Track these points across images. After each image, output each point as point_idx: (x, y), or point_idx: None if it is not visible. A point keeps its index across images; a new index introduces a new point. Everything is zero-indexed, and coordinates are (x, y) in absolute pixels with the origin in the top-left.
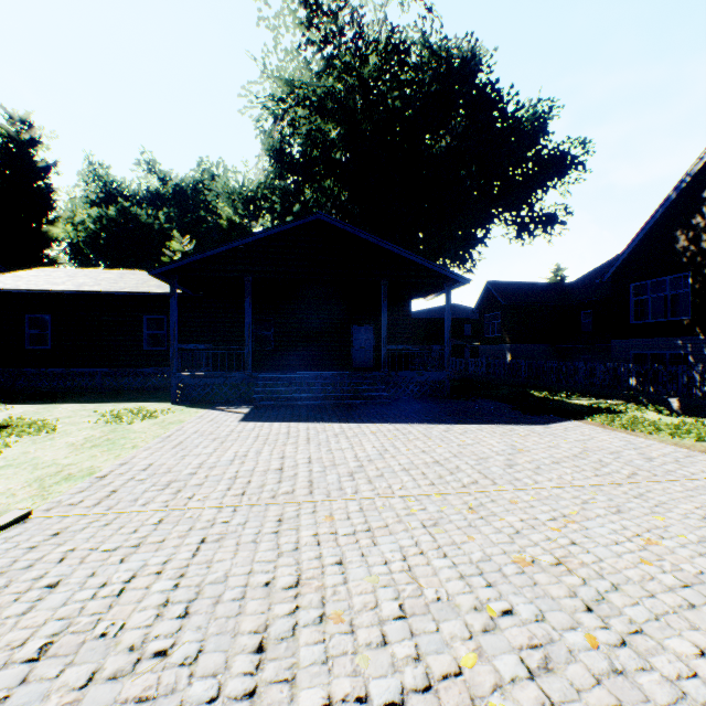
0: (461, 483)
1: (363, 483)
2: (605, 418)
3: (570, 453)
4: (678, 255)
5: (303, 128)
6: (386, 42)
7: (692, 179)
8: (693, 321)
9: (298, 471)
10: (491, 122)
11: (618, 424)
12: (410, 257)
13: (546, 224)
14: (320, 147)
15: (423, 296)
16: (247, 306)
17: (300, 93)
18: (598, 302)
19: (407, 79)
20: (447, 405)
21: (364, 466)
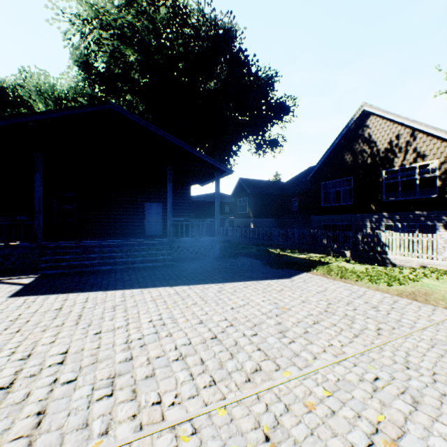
0: (245, 374)
1: (123, 401)
2: (324, 269)
3: (322, 308)
4: (346, 166)
5: (108, 51)
6: (173, 0)
7: (353, 123)
8: (354, 205)
9: (33, 388)
10: (242, 76)
11: (333, 273)
12: (190, 150)
13: (273, 145)
14: (122, 66)
15: (199, 182)
16: (37, 180)
17: (104, 19)
18: (301, 194)
19: (188, 34)
20: (217, 263)
21: (133, 358)
